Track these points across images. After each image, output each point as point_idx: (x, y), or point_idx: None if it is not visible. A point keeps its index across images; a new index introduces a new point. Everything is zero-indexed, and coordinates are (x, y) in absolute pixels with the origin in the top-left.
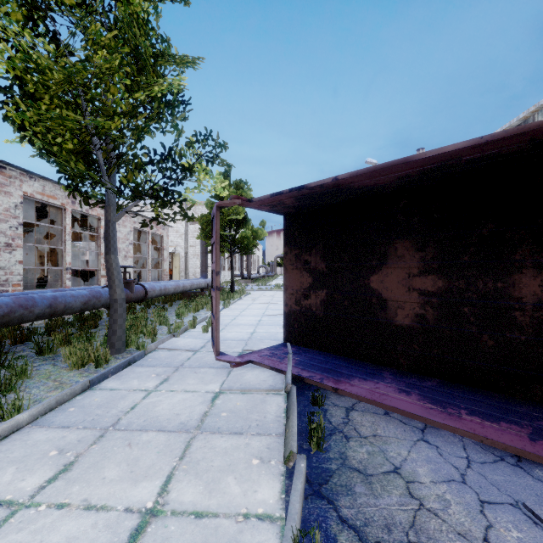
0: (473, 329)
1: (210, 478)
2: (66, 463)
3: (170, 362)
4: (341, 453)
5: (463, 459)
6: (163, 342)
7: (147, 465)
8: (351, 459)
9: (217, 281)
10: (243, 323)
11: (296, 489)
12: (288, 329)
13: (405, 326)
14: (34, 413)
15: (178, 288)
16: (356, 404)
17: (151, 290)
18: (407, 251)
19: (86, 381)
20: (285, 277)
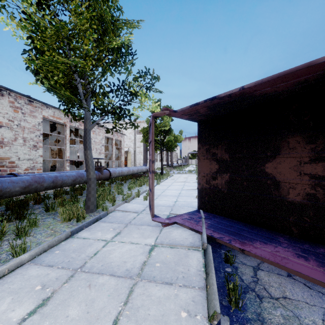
0: None
1: None
2: (44, 298)
3: (123, 220)
4: (258, 314)
5: None
6: (119, 206)
7: (99, 307)
8: (268, 322)
9: (153, 167)
10: (169, 195)
11: None
12: (200, 200)
13: (297, 202)
14: (32, 254)
15: (129, 172)
16: (261, 264)
17: (113, 173)
18: (298, 144)
19: (68, 232)
20: (198, 165)
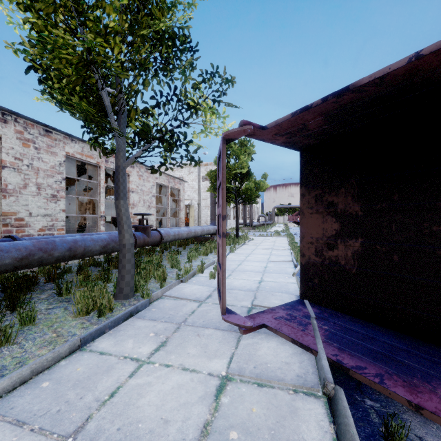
0: None
1: None
2: None
3: (173, 316)
4: None
5: None
6: (170, 288)
7: None
8: None
9: (224, 226)
10: (249, 269)
11: None
12: (305, 284)
13: None
14: None
15: (190, 234)
16: None
17: (166, 235)
18: None
19: (75, 340)
20: (301, 223)
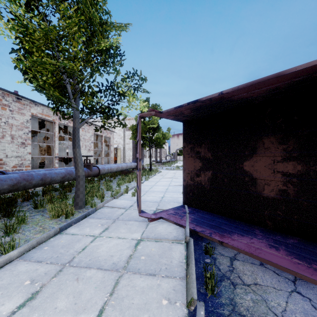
0: None
1: (131, 315)
2: (33, 292)
3: (111, 216)
4: (231, 299)
5: None
6: (107, 202)
7: (86, 298)
8: (239, 306)
9: (140, 165)
10: (156, 190)
11: None
12: (185, 196)
13: (271, 197)
14: (21, 250)
15: (118, 168)
16: (237, 254)
17: (102, 169)
18: (272, 144)
19: (57, 228)
20: (183, 162)
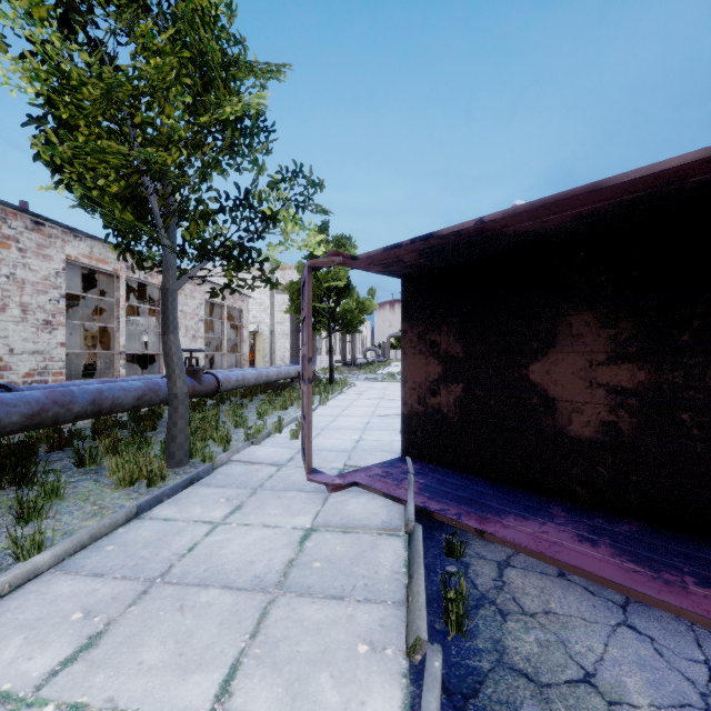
0: (697, 447)
1: (294, 673)
2: (92, 634)
3: (246, 481)
4: (495, 641)
5: (700, 665)
6: (238, 452)
7: (203, 644)
8: (512, 653)
9: (309, 370)
10: (345, 427)
11: (428, 709)
12: (407, 438)
13: (585, 438)
14: (59, 553)
15: (260, 379)
16: (513, 556)
17: (225, 381)
18: (588, 327)
19: (132, 507)
20: (403, 365)
